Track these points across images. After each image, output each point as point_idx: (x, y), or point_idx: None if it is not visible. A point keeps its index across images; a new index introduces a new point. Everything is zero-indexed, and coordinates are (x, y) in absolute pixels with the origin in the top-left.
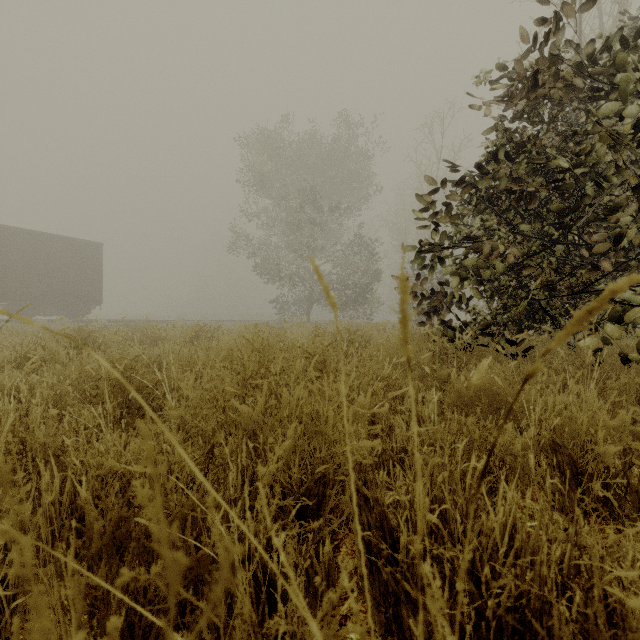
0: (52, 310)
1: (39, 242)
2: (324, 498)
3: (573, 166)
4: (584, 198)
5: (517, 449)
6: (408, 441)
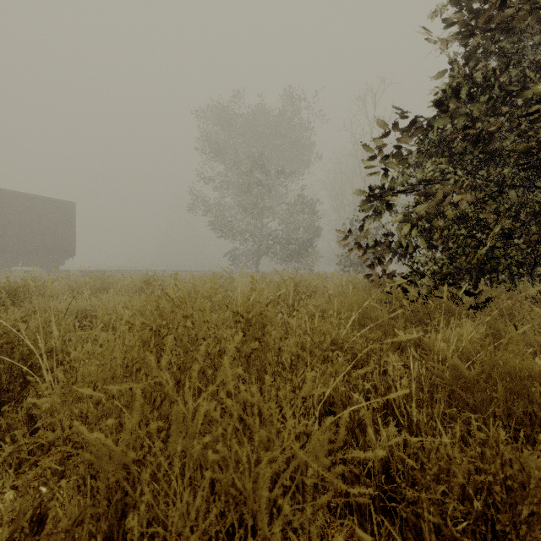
0: (29, 261)
1: (17, 201)
2: None
3: None
4: None
5: None
6: (390, 454)
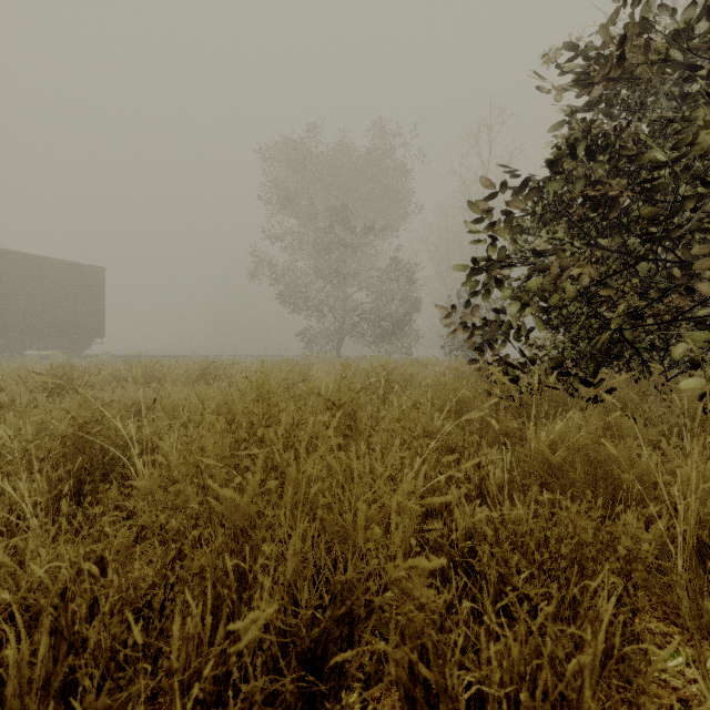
0: (46, 344)
1: (31, 266)
2: (351, 643)
3: (673, 159)
4: (685, 201)
5: (647, 554)
6: (474, 530)
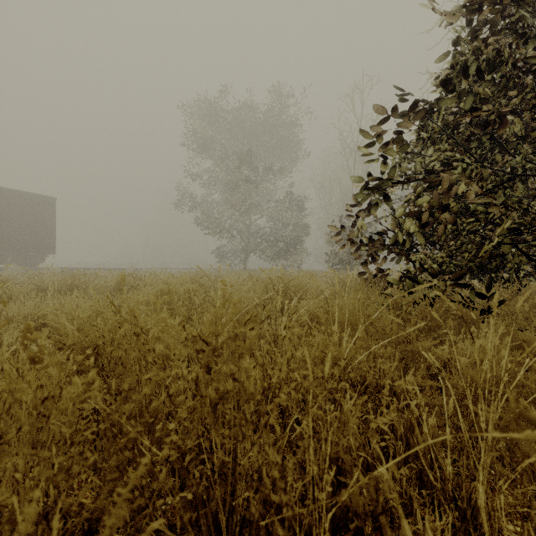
0: (6, 259)
1: None
2: None
3: None
4: None
5: None
6: None
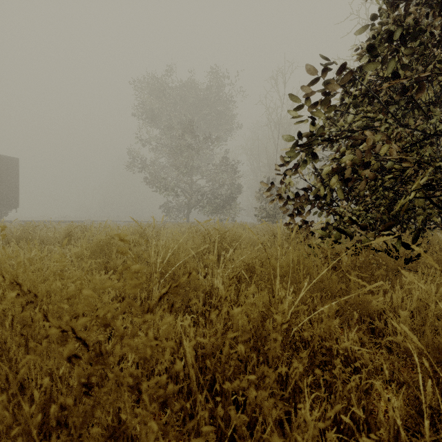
0: None
1: None
2: None
3: None
4: None
5: None
6: None
